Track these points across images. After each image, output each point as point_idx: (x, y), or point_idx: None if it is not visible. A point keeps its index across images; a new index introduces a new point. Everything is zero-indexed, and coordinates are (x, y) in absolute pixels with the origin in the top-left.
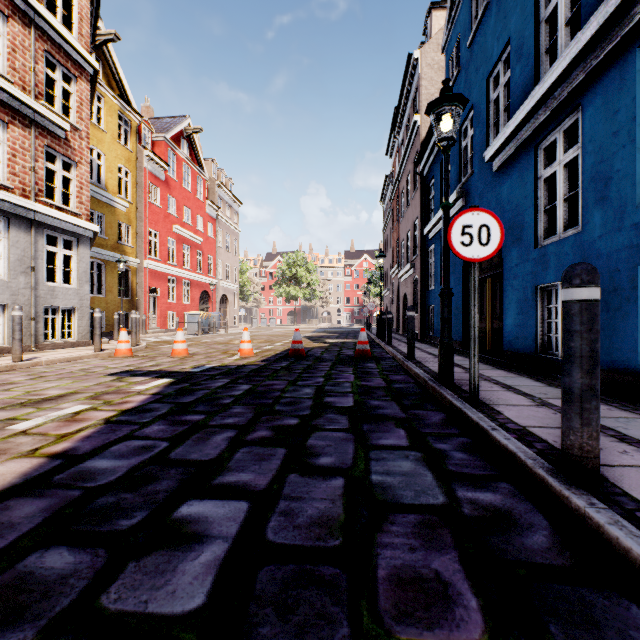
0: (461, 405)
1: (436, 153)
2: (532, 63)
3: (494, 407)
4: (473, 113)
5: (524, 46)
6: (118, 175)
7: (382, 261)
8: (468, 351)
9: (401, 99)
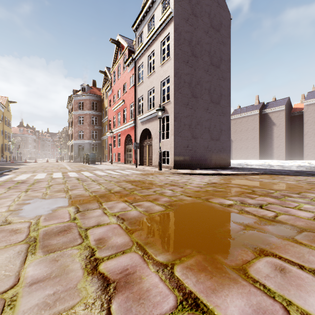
0: None
1: None
2: None
3: None
4: None
5: None
6: None
7: None
8: None
9: None
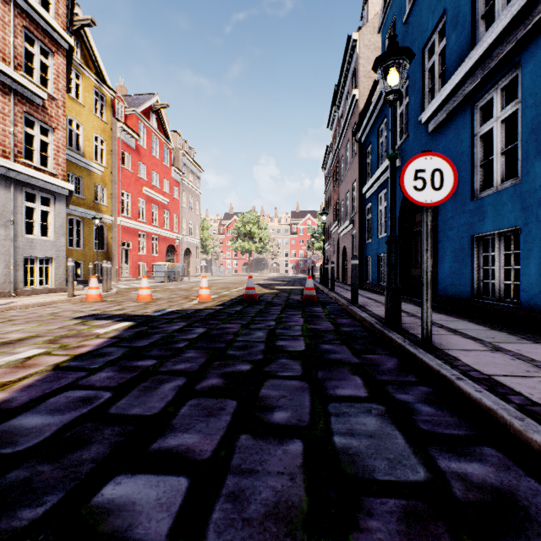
0: (415, 350)
1: (373, 122)
2: (468, 29)
3: (448, 352)
4: (408, 82)
5: (460, 14)
6: (94, 143)
7: (325, 218)
8: (404, 296)
9: (341, 77)
